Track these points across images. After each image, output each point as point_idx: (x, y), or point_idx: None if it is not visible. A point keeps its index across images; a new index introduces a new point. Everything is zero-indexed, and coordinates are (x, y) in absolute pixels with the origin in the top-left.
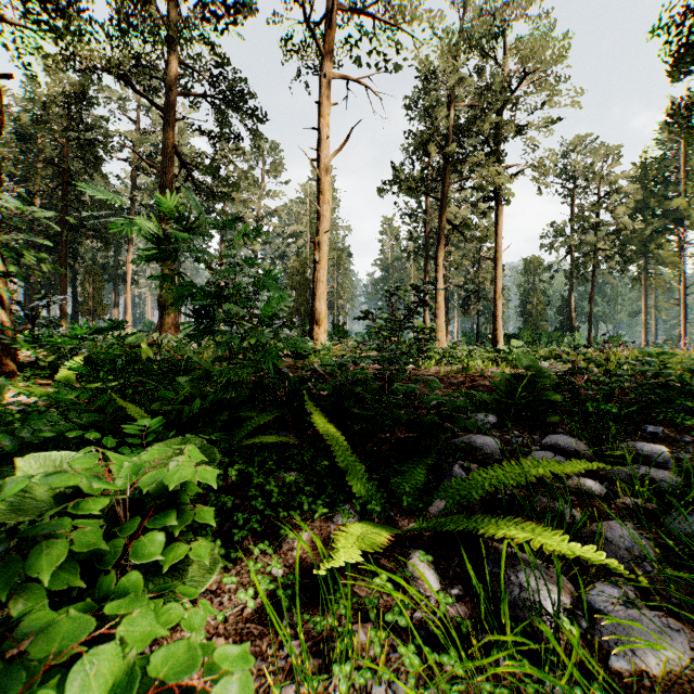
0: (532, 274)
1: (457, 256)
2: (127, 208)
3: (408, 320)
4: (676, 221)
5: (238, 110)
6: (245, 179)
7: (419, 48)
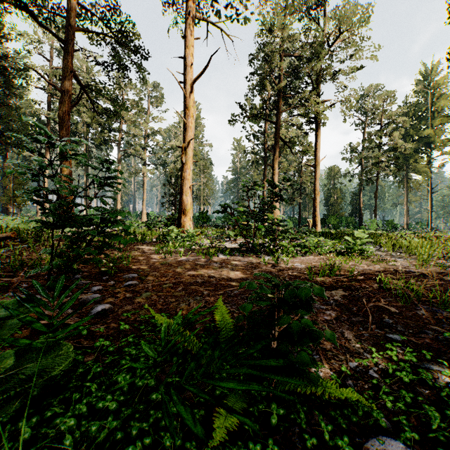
0: (333, 178)
1: (286, 164)
2: (45, 124)
3: (262, 213)
4: (426, 144)
5: (124, 46)
6: (136, 106)
7: (262, 6)
